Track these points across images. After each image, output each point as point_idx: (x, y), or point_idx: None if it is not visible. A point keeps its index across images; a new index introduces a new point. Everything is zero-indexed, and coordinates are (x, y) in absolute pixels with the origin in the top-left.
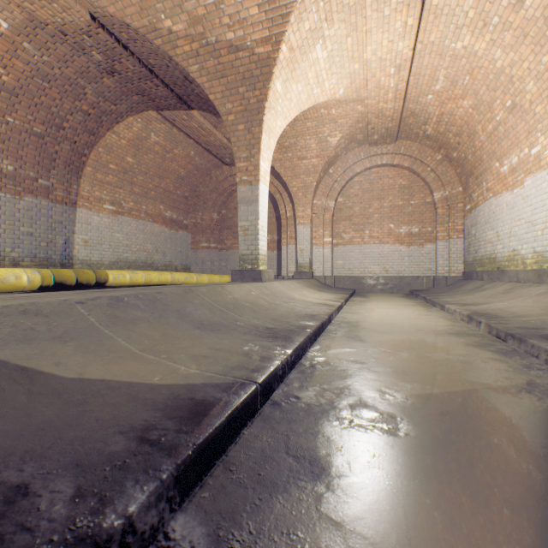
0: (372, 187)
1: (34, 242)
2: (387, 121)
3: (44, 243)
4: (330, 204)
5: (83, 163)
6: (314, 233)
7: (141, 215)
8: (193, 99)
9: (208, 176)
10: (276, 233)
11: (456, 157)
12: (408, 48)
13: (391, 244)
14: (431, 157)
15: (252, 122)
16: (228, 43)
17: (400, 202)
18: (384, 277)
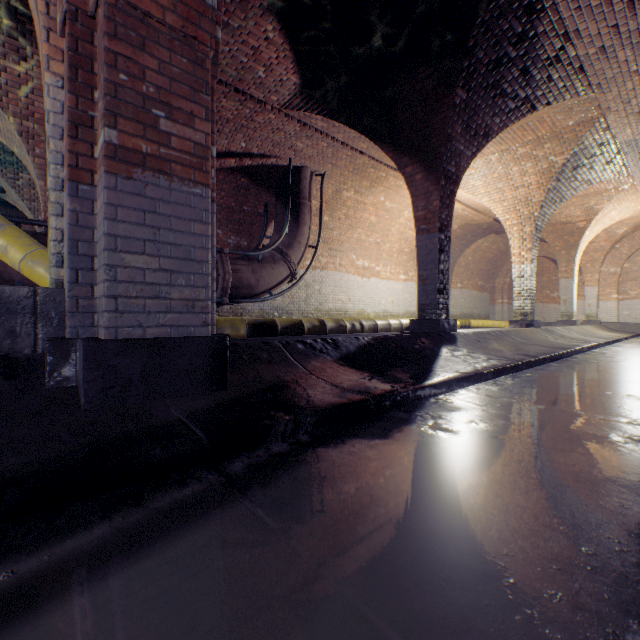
0: None
1: None
2: None
3: None
4: (615, 270)
5: (453, 266)
6: (600, 292)
7: (468, 287)
8: None
9: (504, 254)
10: None
11: None
12: None
13: None
14: None
15: (569, 250)
16: (560, 222)
17: None
18: None
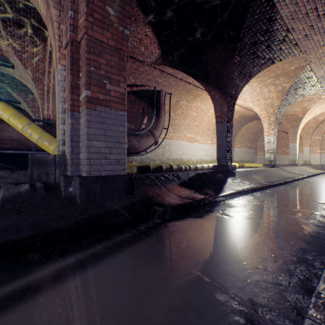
0: None
1: None
2: None
3: None
4: (319, 138)
5: (235, 136)
6: (311, 149)
7: (243, 146)
8: None
9: (261, 130)
10: None
11: None
12: None
13: None
14: None
15: (294, 128)
16: (289, 114)
17: None
18: None
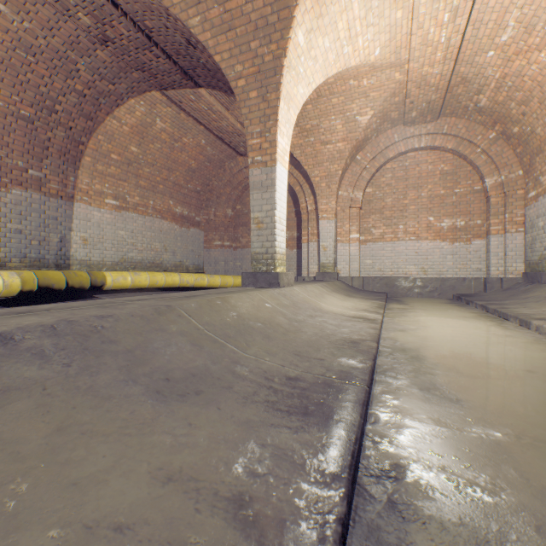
0: (408, 175)
1: (24, 241)
2: (430, 91)
3: (35, 241)
4: (357, 195)
5: (81, 153)
6: (339, 228)
7: (148, 211)
8: (200, 73)
9: (221, 169)
10: (296, 229)
11: (518, 133)
12: None
13: (431, 240)
14: (483, 135)
15: (267, 86)
16: None
17: (441, 191)
18: (422, 279)
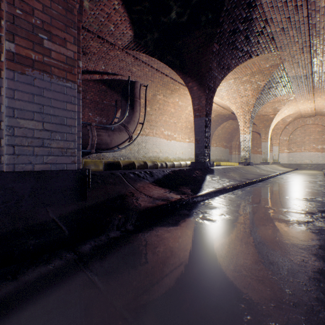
0: (305, 132)
1: None
2: (309, 114)
3: None
4: (286, 138)
5: (212, 135)
6: (279, 148)
7: (219, 145)
8: None
9: (236, 130)
10: None
11: None
12: (312, 106)
13: (313, 152)
14: None
15: (266, 128)
16: (262, 115)
17: (317, 137)
18: (310, 164)
